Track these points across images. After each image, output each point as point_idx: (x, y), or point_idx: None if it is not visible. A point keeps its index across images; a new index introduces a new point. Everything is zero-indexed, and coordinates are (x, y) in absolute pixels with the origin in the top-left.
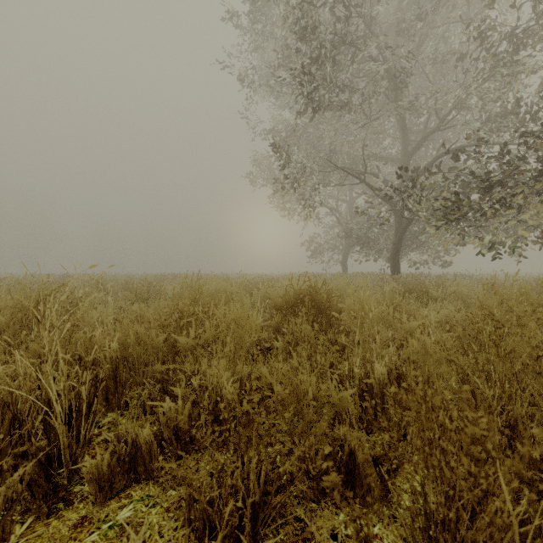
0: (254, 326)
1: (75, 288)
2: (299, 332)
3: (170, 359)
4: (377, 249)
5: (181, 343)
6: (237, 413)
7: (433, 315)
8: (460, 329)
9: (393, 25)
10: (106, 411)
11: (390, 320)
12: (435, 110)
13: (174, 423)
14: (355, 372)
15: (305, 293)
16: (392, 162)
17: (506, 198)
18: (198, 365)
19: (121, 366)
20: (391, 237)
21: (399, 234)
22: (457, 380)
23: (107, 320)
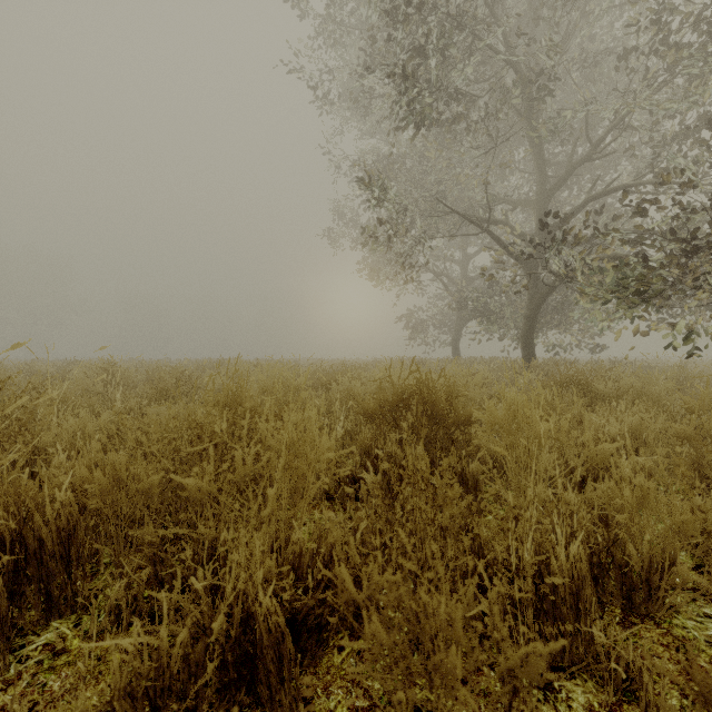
0: (324, 461)
1: (27, 383)
2: (411, 475)
3: (181, 509)
4: (501, 326)
5: (189, 489)
6: (284, 654)
7: (613, 424)
8: (662, 449)
9: (525, 16)
10: (48, 618)
11: (562, 440)
12: (585, 131)
13: (147, 683)
14: (526, 559)
15: (410, 392)
16: (523, 205)
17: (695, 250)
18: (221, 530)
19: (81, 531)
20: (520, 310)
21: (533, 304)
22: (705, 559)
23: (7, 459)
